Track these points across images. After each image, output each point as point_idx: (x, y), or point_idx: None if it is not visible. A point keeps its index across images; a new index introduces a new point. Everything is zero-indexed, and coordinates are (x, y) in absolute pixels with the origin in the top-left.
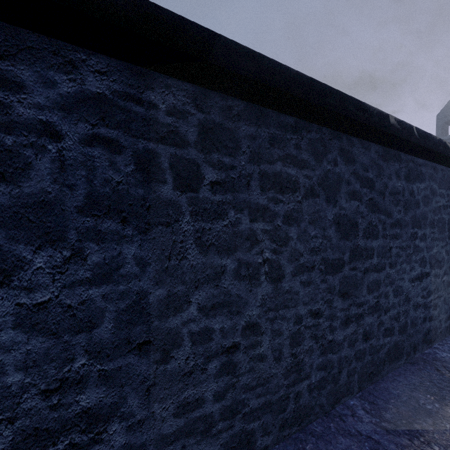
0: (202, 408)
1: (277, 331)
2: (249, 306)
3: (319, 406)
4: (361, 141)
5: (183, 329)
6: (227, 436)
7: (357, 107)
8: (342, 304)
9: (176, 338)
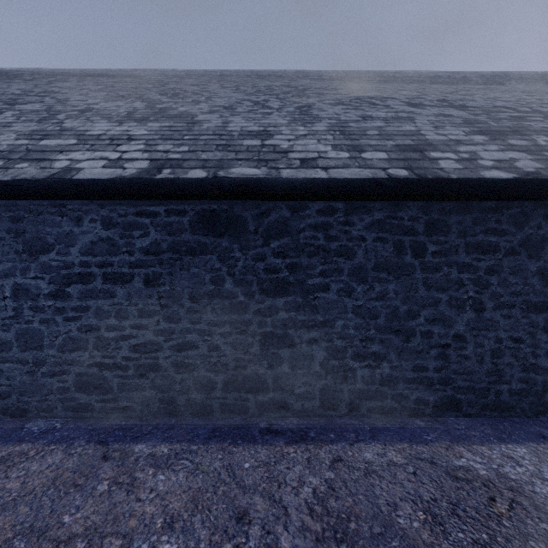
0: (426, 373)
1: (479, 344)
2: (457, 324)
3: (520, 409)
4: None
5: (416, 328)
6: (442, 394)
7: None
8: (547, 338)
9: (413, 332)
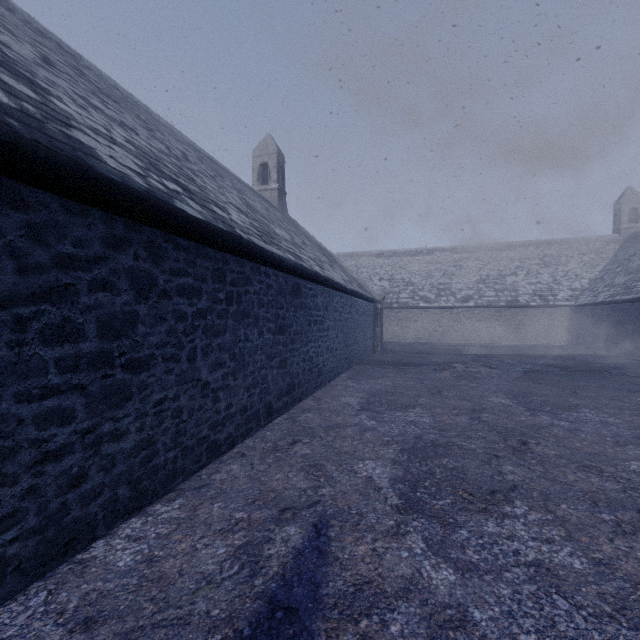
0: None
1: None
2: None
3: None
4: None
5: None
6: None
7: None
8: None
9: None
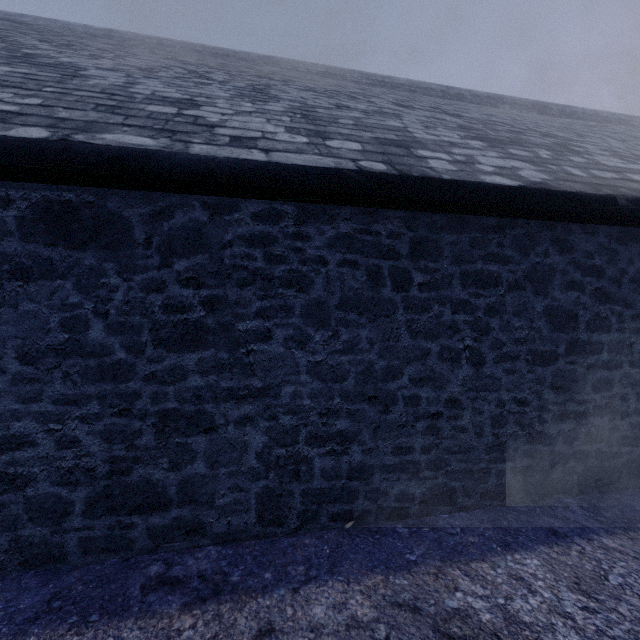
0: (412, 455)
1: (478, 410)
2: (451, 384)
3: (525, 492)
4: (584, 226)
5: (398, 392)
6: (432, 484)
7: (568, 200)
8: (555, 398)
9: (393, 398)
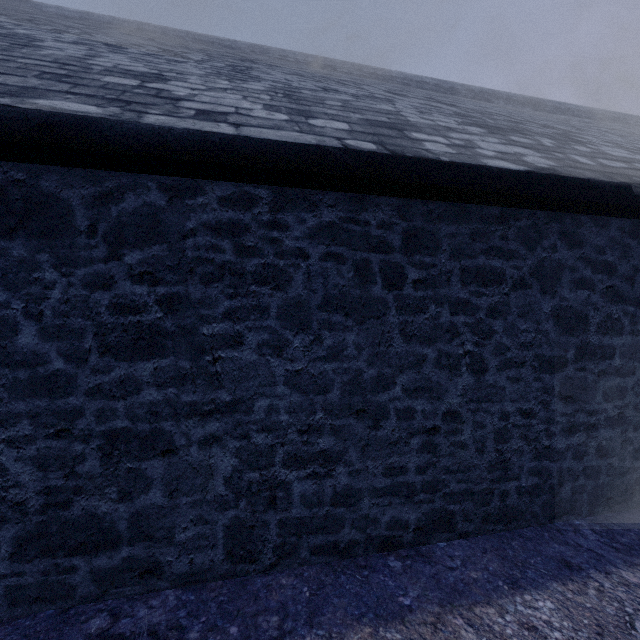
0: (405, 476)
1: (479, 423)
2: (450, 395)
3: (531, 514)
4: (595, 218)
5: (390, 405)
6: (428, 508)
7: (579, 187)
8: (563, 408)
9: (384, 411)
